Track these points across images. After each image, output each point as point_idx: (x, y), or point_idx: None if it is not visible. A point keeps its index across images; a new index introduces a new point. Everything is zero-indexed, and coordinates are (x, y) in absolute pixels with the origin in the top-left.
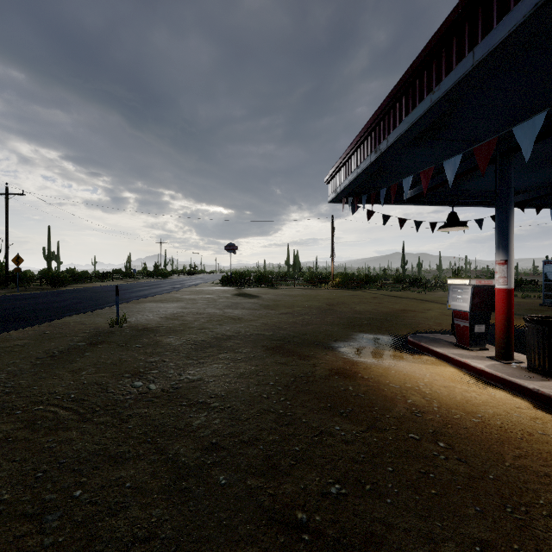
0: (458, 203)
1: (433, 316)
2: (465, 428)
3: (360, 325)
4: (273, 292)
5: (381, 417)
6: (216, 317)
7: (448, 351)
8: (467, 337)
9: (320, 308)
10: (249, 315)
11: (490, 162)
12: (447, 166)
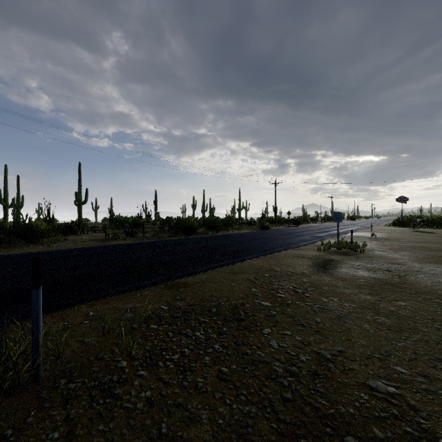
0: None
1: None
2: None
3: None
4: None
5: None
6: (414, 237)
7: None
8: None
9: None
10: (433, 238)
11: None
12: None
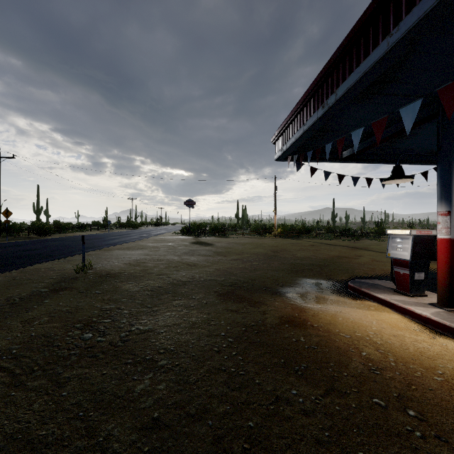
0: (392, 161)
1: (365, 262)
2: (431, 390)
3: (303, 270)
4: (225, 241)
5: (339, 376)
6: (174, 264)
7: (390, 297)
8: (407, 284)
9: (266, 254)
10: (204, 261)
11: (430, 118)
12: (403, 113)
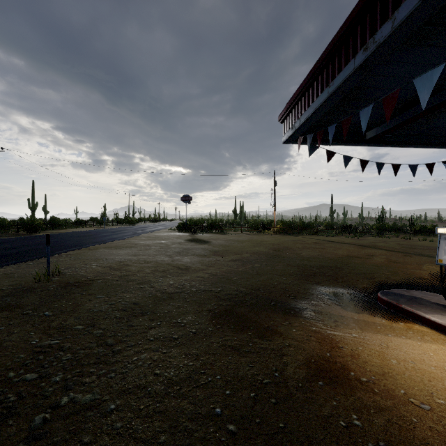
0: (425, 144)
1: (382, 264)
2: None
3: (314, 275)
4: (223, 238)
5: None
6: (163, 267)
7: None
8: None
9: (267, 254)
10: (198, 263)
11: None
12: None
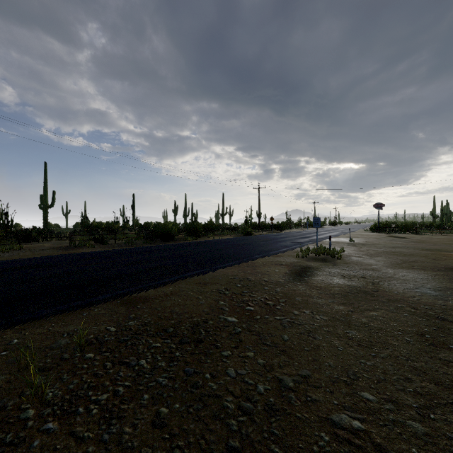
0: None
1: None
2: None
3: None
4: (419, 236)
5: None
6: (389, 243)
7: None
8: None
9: None
10: (406, 243)
11: None
12: None
